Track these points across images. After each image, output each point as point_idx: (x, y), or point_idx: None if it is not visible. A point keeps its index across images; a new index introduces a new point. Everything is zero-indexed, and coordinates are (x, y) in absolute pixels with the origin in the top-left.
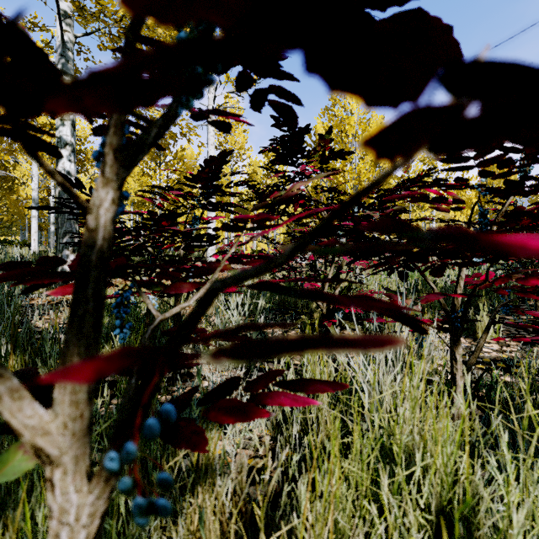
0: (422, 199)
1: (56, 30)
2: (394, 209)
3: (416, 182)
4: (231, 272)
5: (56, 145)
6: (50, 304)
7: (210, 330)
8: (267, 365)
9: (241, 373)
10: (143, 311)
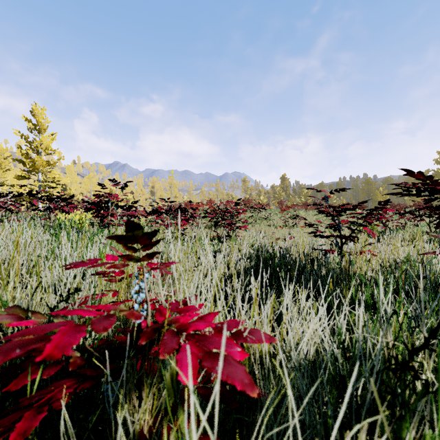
0: None
1: None
2: None
3: None
4: None
5: None
6: None
7: None
8: None
9: None
10: None
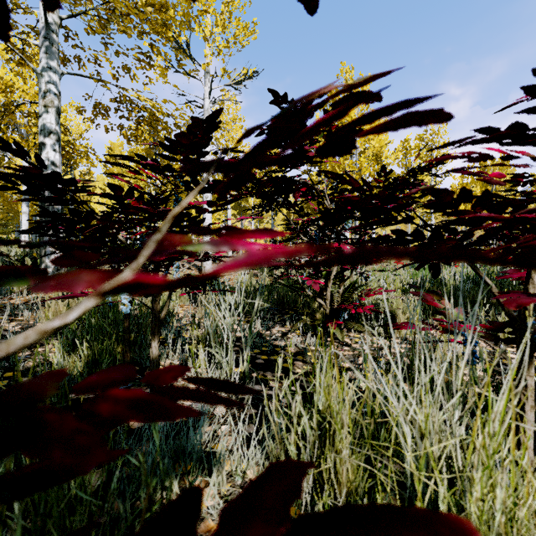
0: (485, 158)
1: (40, 11)
2: (421, 188)
3: (480, 131)
4: (188, 247)
5: (40, 133)
6: (28, 303)
7: (198, 334)
8: (265, 374)
9: None
10: (131, 311)
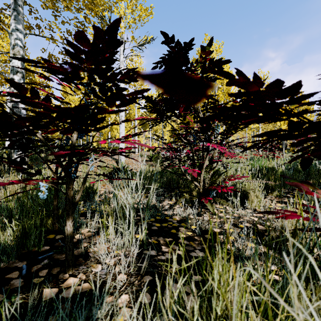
0: None
1: None
2: None
3: None
4: None
5: (10, 72)
6: None
7: (109, 210)
8: (158, 239)
9: (134, 252)
10: None
